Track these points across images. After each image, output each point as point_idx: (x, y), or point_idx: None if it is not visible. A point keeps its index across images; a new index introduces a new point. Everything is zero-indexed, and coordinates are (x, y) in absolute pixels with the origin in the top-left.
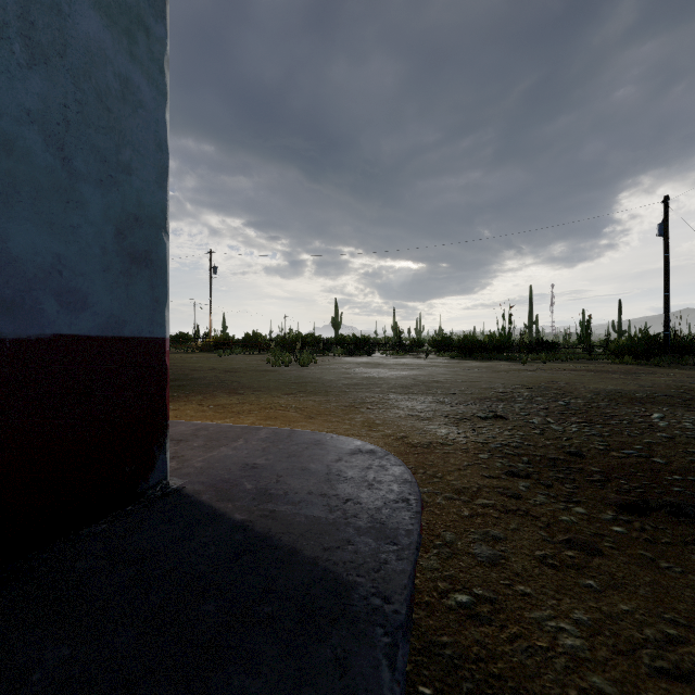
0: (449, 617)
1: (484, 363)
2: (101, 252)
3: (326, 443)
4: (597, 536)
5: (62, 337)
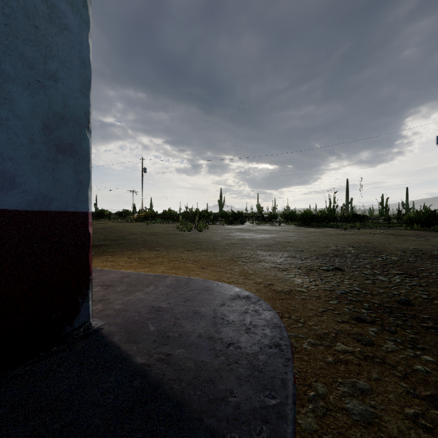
0: None
1: (318, 229)
2: (29, 142)
3: (213, 289)
4: None
5: None
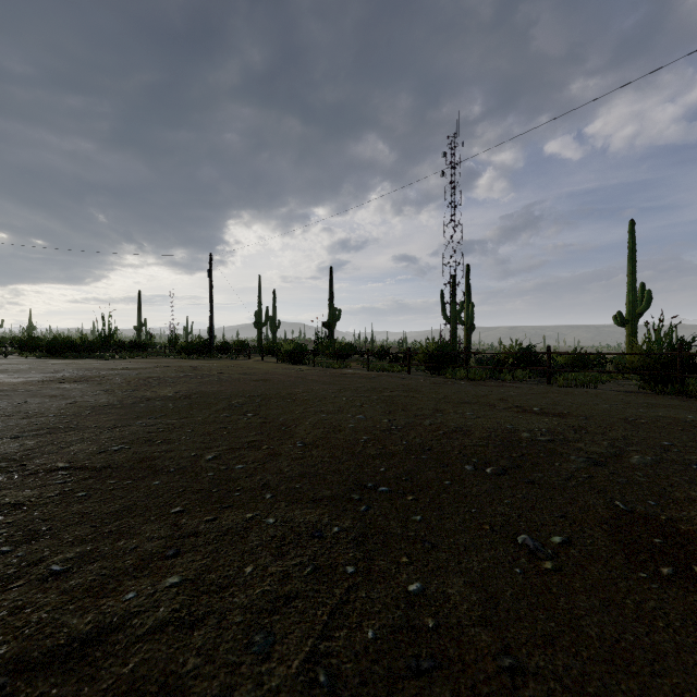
0: (3, 389)
1: (71, 360)
2: None
3: None
4: (47, 385)
5: None
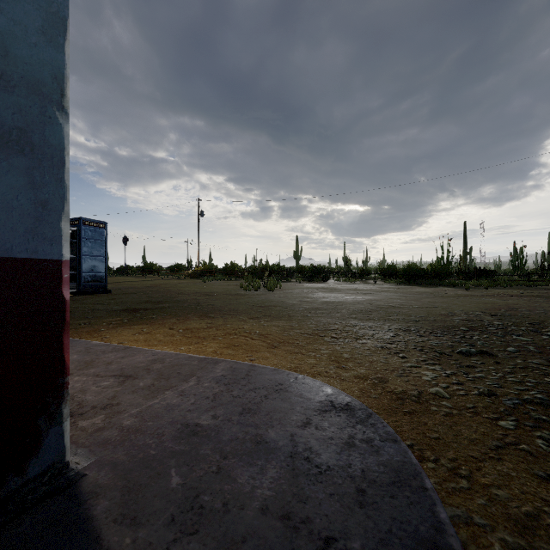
0: None
1: (429, 288)
2: None
3: (289, 389)
4: None
5: None
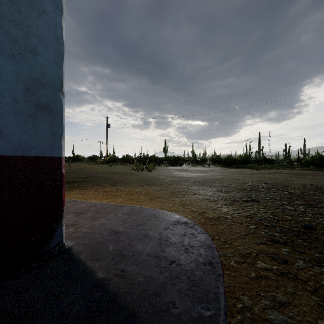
0: None
1: (238, 169)
2: (13, 101)
3: (159, 216)
4: None
5: None
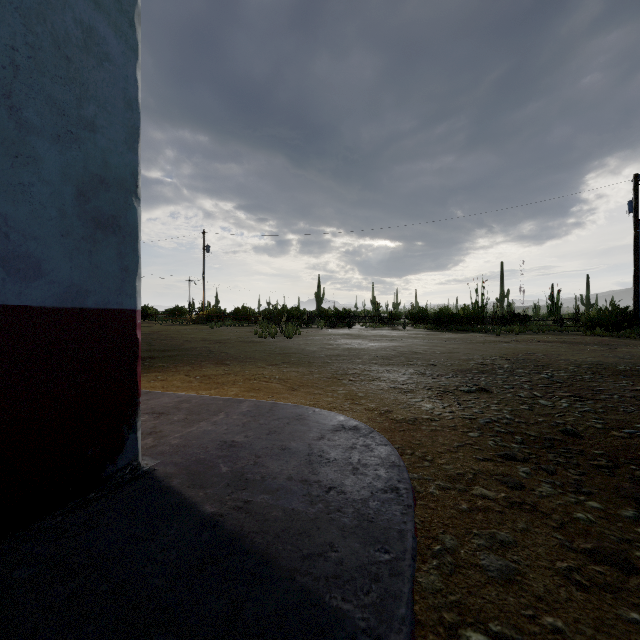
0: None
1: (460, 334)
2: (59, 215)
3: (308, 418)
4: (625, 542)
5: (9, 308)
